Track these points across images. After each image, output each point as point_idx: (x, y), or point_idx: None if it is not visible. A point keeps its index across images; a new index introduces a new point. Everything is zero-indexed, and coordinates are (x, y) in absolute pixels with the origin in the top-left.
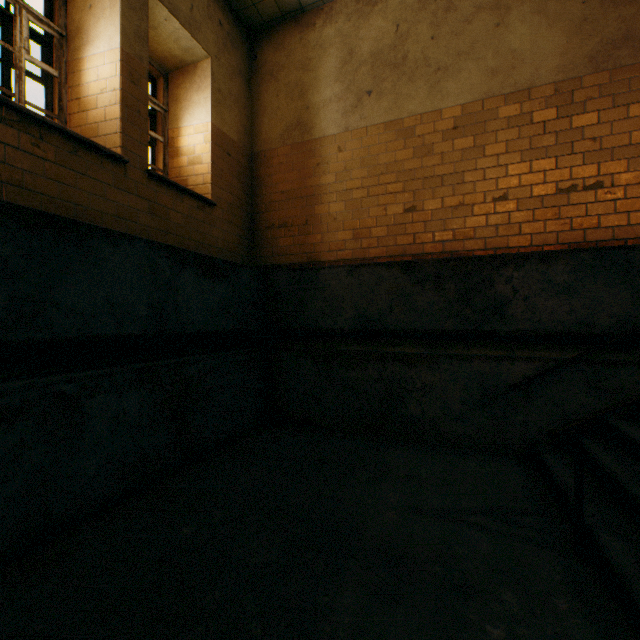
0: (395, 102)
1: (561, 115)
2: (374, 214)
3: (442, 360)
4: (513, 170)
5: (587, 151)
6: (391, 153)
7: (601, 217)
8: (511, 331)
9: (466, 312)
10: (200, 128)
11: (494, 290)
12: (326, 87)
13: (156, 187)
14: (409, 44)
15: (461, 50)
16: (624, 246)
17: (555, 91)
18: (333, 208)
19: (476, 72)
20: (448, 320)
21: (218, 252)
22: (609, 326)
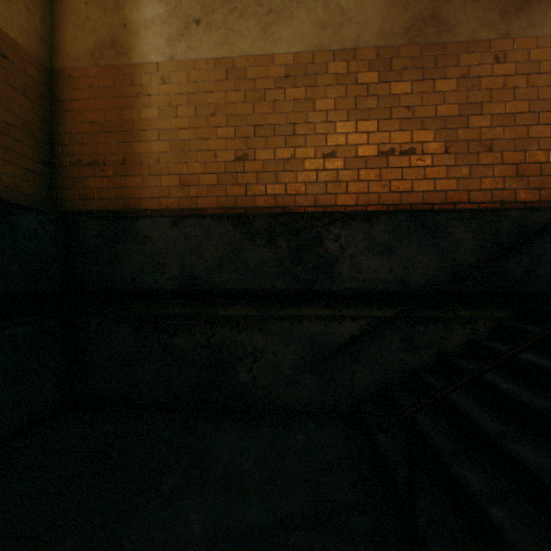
0: (226, 37)
1: (382, 80)
2: (203, 159)
3: (274, 322)
4: (341, 128)
5: (403, 118)
6: (222, 93)
7: (414, 182)
8: (339, 290)
9: (298, 270)
10: None
11: (324, 248)
12: (148, 5)
13: None
14: None
15: None
16: (432, 210)
17: (377, 55)
18: (156, 148)
19: (307, 22)
20: (280, 279)
21: None
22: (421, 284)
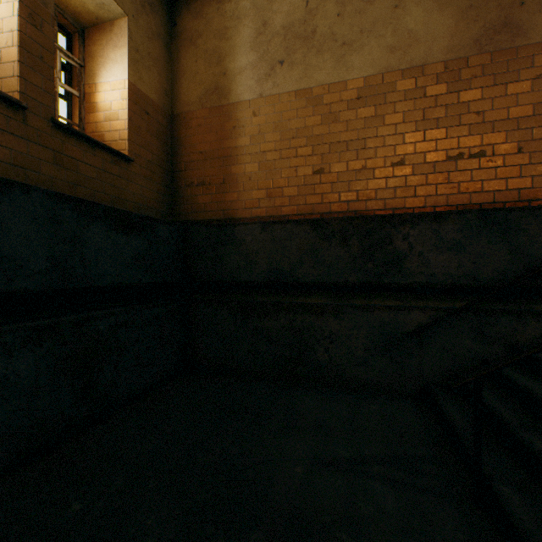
0: (305, 72)
1: (450, 90)
2: (286, 175)
3: (347, 310)
4: (409, 138)
5: (472, 123)
6: (301, 119)
7: (484, 182)
8: (408, 283)
9: (368, 266)
10: (117, 85)
11: (393, 246)
12: (242, 55)
13: (63, 138)
14: (318, 19)
15: (364, 27)
16: (504, 208)
17: (445, 69)
18: (248, 168)
19: (377, 48)
20: (352, 273)
21: (136, 207)
22: (491, 279)
